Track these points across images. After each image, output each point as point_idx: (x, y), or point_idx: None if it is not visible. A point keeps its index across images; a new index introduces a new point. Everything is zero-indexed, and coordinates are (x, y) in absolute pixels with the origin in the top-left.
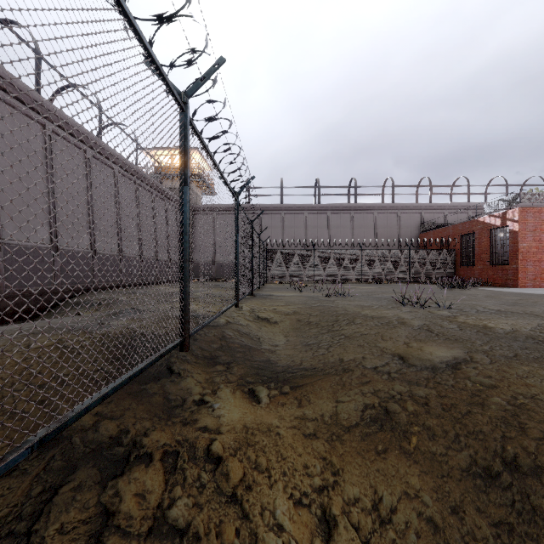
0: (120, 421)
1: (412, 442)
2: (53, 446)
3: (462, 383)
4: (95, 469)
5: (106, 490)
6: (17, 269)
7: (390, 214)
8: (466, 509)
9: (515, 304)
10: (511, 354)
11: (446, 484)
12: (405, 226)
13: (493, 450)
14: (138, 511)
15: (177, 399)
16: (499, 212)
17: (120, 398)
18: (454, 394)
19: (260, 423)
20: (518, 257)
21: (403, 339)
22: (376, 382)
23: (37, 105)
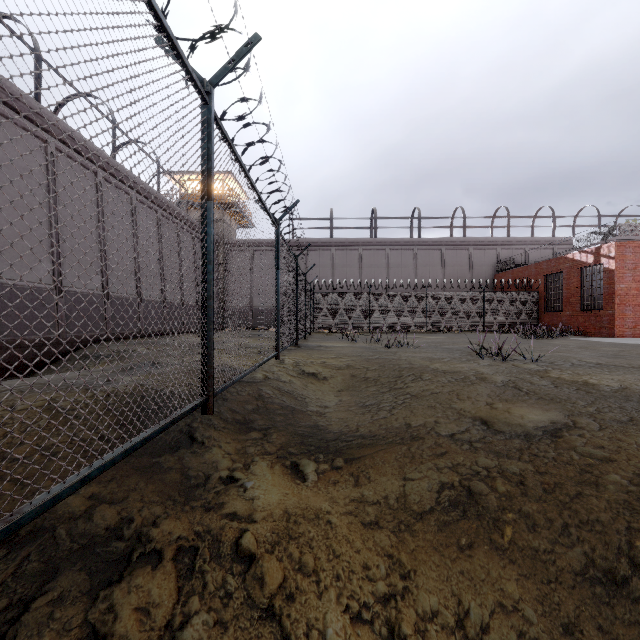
0: (122, 506)
1: (506, 534)
2: (29, 542)
3: (567, 456)
4: (84, 573)
5: (97, 604)
6: (11, 313)
7: (460, 251)
8: (583, 628)
9: (617, 356)
10: (625, 418)
11: (555, 592)
12: (479, 265)
13: (616, 546)
14: (139, 633)
15: (198, 475)
16: (591, 248)
17: (124, 475)
18: (557, 470)
19: (306, 508)
20: (615, 300)
21: (484, 399)
22: (454, 454)
23: (37, 117)
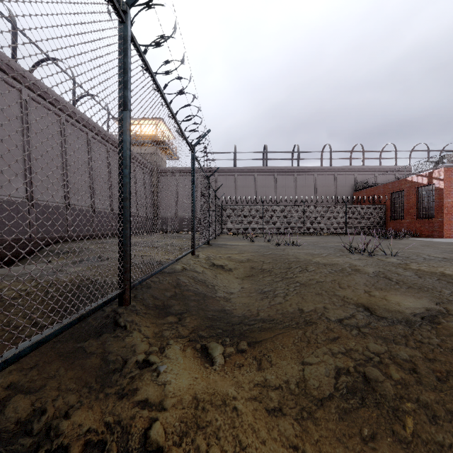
0: (37, 395)
1: (408, 426)
2: None
3: (450, 343)
4: None
5: None
6: None
7: (328, 175)
8: None
9: None
10: None
11: None
12: (341, 186)
13: None
14: None
15: (117, 360)
16: (426, 172)
17: (47, 361)
18: (445, 358)
19: (213, 394)
20: (444, 211)
21: (362, 287)
22: (346, 340)
23: (13, 72)
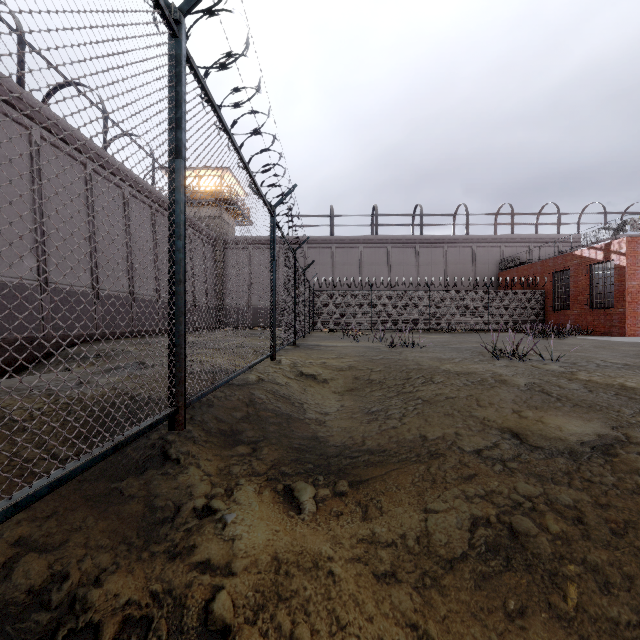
0: (56, 555)
1: (570, 596)
2: None
3: (631, 482)
4: None
5: None
6: None
7: (463, 248)
8: None
9: None
10: None
11: None
12: (482, 263)
13: None
14: None
15: (166, 506)
16: (601, 244)
17: (69, 508)
18: (623, 503)
19: (301, 553)
20: (627, 298)
21: (509, 406)
22: (485, 478)
23: (20, 102)
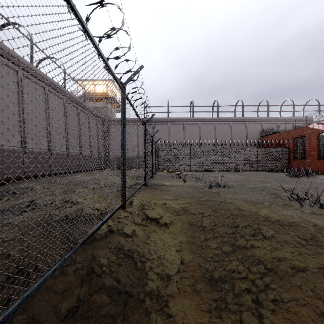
0: None
1: None
2: None
3: None
4: None
5: None
6: None
7: (241, 124)
8: None
9: None
10: None
11: None
12: (251, 132)
13: None
14: None
15: None
16: None
17: None
18: None
19: None
20: None
21: None
22: None
23: None
